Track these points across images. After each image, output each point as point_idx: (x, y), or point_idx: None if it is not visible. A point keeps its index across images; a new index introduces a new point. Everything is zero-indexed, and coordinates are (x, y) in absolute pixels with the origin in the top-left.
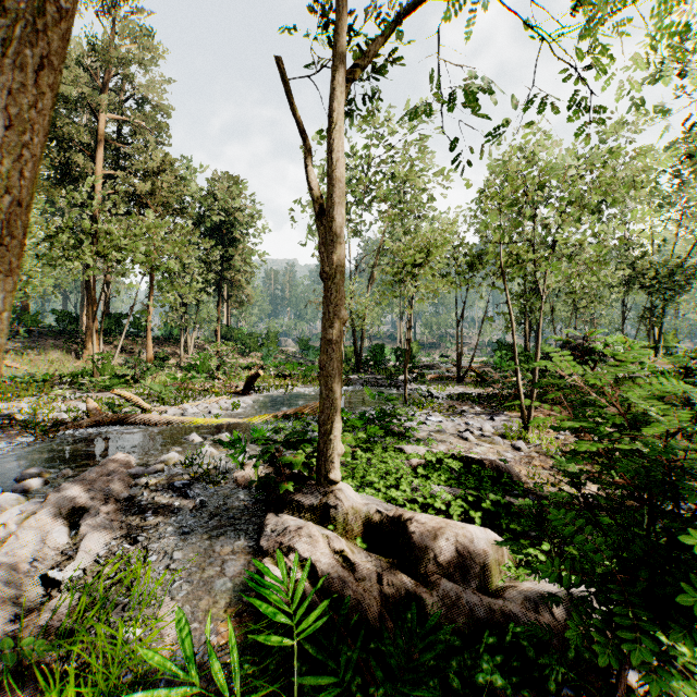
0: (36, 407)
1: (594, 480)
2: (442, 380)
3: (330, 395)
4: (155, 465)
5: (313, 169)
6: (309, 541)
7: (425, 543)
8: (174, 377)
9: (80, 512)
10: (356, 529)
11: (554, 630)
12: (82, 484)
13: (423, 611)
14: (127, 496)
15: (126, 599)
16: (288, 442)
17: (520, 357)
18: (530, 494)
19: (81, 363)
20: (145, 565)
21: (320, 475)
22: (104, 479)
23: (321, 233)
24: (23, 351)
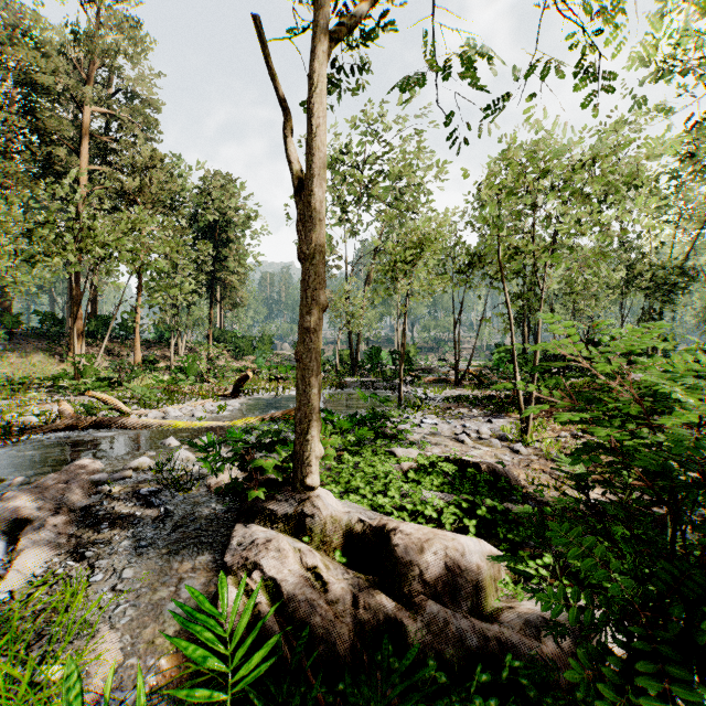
0: (6, 411)
1: (608, 483)
2: (439, 383)
3: (307, 390)
4: (122, 471)
5: (290, 140)
6: (278, 556)
7: (410, 558)
8: (160, 380)
9: (24, 524)
10: (336, 541)
11: (559, 661)
12: (31, 492)
13: (404, 640)
14: (84, 505)
15: (56, 628)
16: (260, 443)
17: (518, 360)
18: (530, 500)
19: (65, 366)
20: (86, 586)
21: (296, 480)
22: (59, 487)
23: (298, 209)
24: (3, 353)
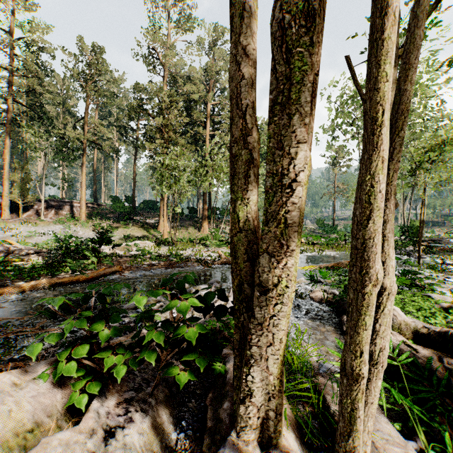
0: (195, 253)
1: None
2: (452, 252)
3: None
4: None
5: None
6: None
7: None
8: None
9: None
10: (406, 335)
11: None
12: None
13: None
14: None
15: None
16: None
17: None
18: None
19: (200, 233)
20: None
21: None
22: None
23: None
24: (178, 227)
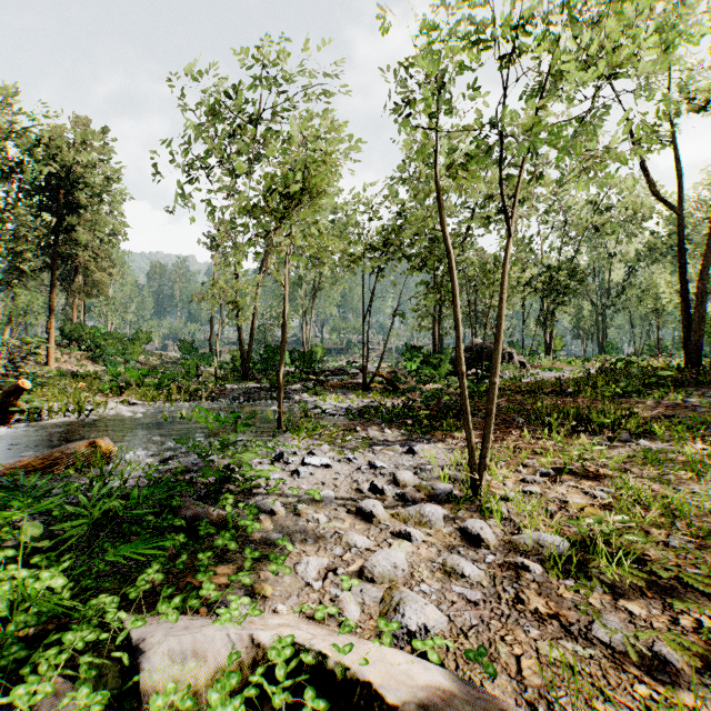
0: None
1: None
2: (345, 388)
3: None
4: None
5: None
6: None
7: None
8: None
9: None
10: None
11: None
12: None
13: None
14: None
15: None
16: None
17: (431, 360)
18: None
19: None
20: None
21: None
22: None
23: None
24: None
